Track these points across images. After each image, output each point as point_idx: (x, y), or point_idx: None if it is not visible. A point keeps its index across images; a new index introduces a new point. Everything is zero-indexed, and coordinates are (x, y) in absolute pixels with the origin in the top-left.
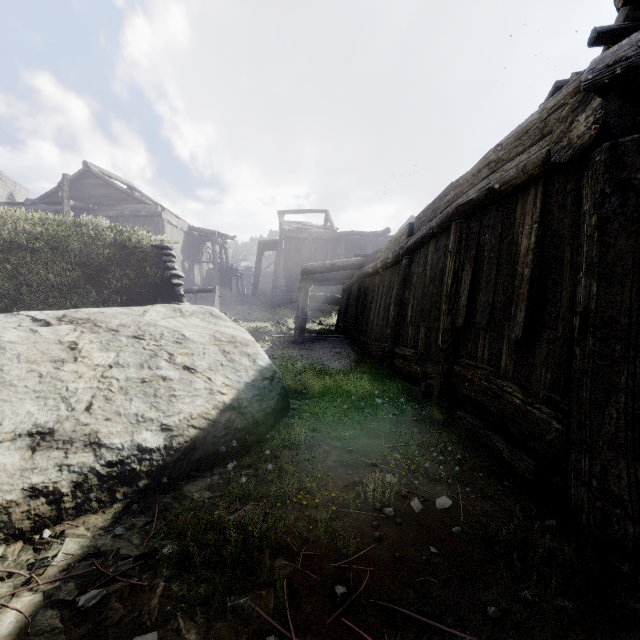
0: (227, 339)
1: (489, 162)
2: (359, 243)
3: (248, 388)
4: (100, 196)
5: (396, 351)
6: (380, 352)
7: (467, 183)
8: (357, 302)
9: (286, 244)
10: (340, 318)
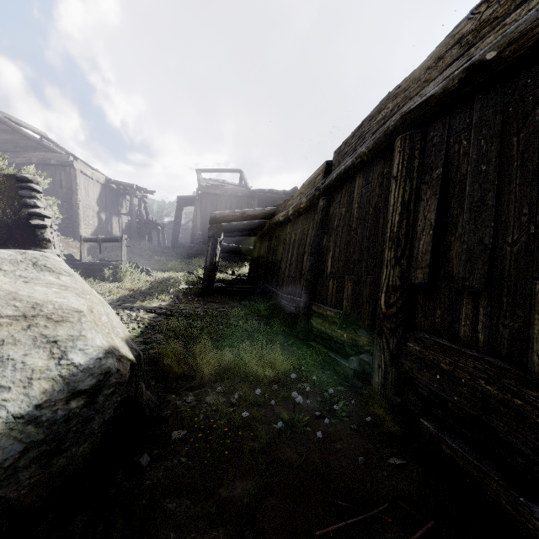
0: (17, 311)
1: (461, 37)
2: (270, 200)
3: (15, 431)
4: (5, 142)
5: (313, 308)
6: (293, 307)
7: (417, 82)
8: (268, 252)
9: (203, 199)
10: (252, 268)
